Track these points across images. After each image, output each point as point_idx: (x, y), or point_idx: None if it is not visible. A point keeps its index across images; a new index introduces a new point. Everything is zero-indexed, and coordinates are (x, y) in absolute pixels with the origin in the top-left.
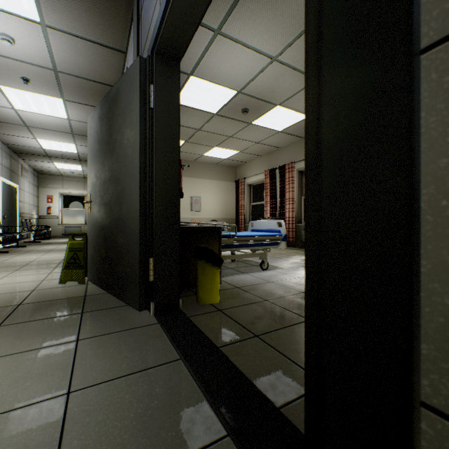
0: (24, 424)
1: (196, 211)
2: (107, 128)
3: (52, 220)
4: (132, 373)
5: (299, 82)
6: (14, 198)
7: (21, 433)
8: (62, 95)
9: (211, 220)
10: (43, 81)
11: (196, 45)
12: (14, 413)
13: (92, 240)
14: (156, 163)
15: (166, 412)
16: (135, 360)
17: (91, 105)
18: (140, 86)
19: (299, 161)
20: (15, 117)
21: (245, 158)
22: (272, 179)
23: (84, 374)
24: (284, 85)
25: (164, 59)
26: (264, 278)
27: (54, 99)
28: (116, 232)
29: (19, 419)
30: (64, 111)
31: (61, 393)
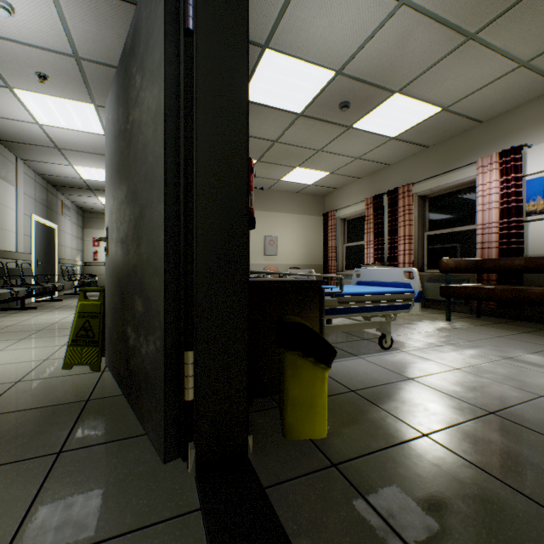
0: None
1: (271, 255)
2: (124, 108)
3: (99, 267)
4: None
5: (438, 45)
6: (51, 240)
7: None
8: (91, 97)
9: (290, 267)
10: (64, 77)
11: None
12: None
13: (109, 302)
14: (197, 147)
15: None
16: None
17: None
18: None
19: (420, 180)
20: (42, 136)
21: (338, 182)
22: (377, 209)
23: None
24: (412, 54)
25: None
26: (393, 369)
27: (83, 106)
28: (133, 291)
29: None
30: (99, 124)
31: None
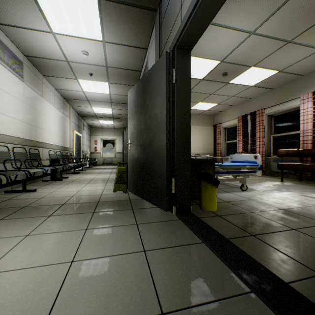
0: (129, 262)
1: None
2: (142, 98)
3: (97, 155)
4: (176, 246)
5: (272, 46)
6: (80, 142)
7: (129, 266)
8: (108, 80)
9: (195, 154)
10: (99, 74)
11: None
12: (122, 256)
13: (131, 167)
14: (176, 118)
15: (205, 271)
16: (174, 239)
17: (123, 84)
18: (166, 70)
19: (268, 107)
20: (83, 96)
21: (222, 108)
22: (244, 122)
23: (148, 243)
24: (258, 51)
25: (181, 51)
26: (245, 197)
27: (103, 83)
28: (149, 162)
29: (126, 259)
30: (108, 90)
31: (140, 250)
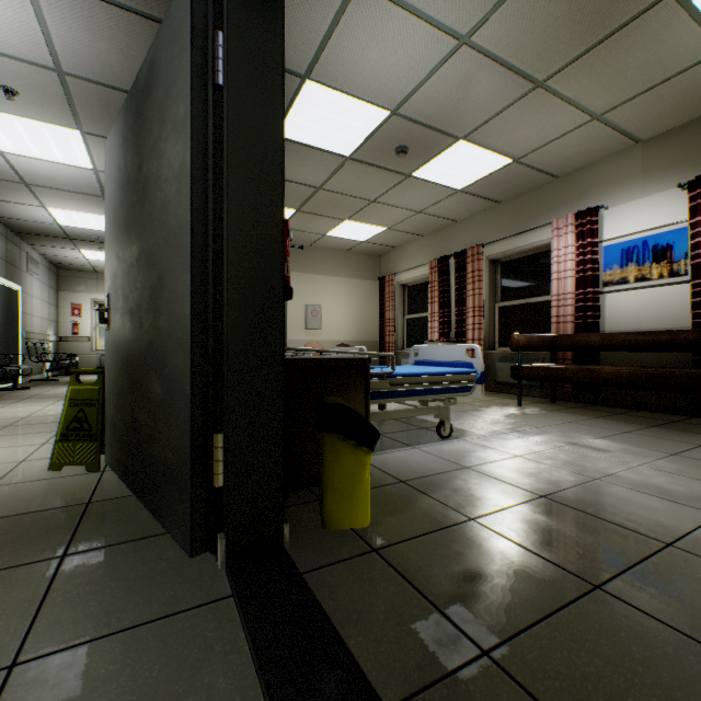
0: None
1: (314, 329)
2: (134, 154)
3: (80, 344)
4: None
5: (504, 90)
6: (13, 307)
7: None
8: (77, 122)
9: (339, 344)
10: (40, 95)
11: (317, 10)
12: None
13: (112, 386)
14: (228, 214)
15: None
16: None
17: None
18: (193, 35)
19: (491, 242)
20: (4, 167)
21: (397, 239)
22: (443, 274)
23: None
24: (476, 98)
25: None
26: (449, 459)
27: (65, 132)
28: (149, 371)
29: None
30: (86, 155)
31: None
